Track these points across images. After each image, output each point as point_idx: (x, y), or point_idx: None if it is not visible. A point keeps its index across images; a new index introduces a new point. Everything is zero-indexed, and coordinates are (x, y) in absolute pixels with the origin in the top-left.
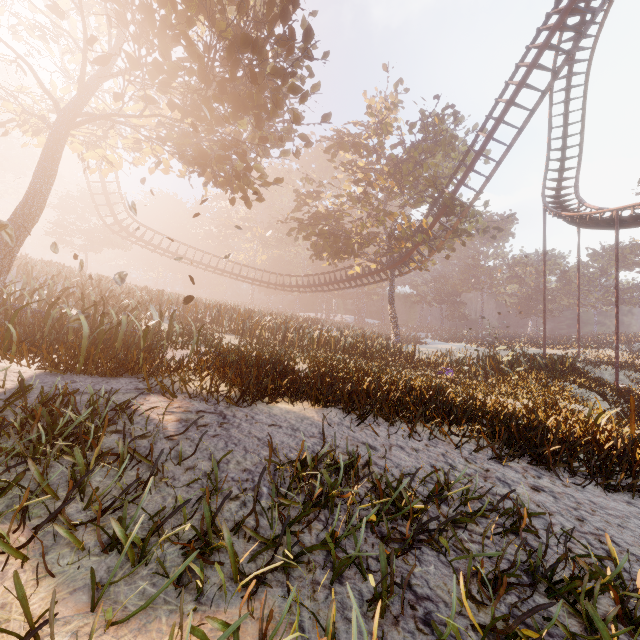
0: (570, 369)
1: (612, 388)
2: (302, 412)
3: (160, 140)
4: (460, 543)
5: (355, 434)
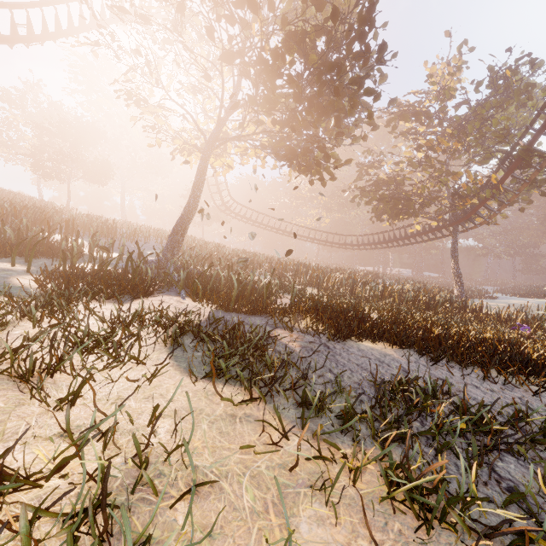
0: None
1: None
2: (383, 350)
3: (263, 146)
4: (538, 456)
5: (431, 371)
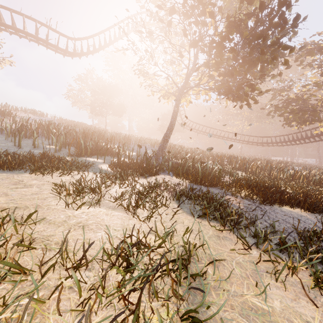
0: None
1: None
2: (299, 213)
3: (211, 89)
4: None
5: None
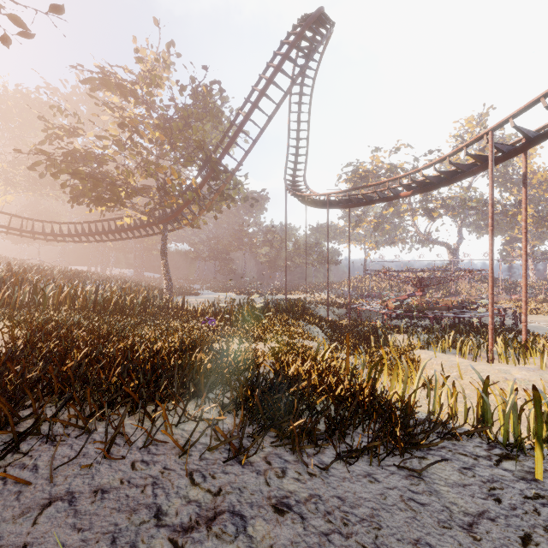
0: (302, 310)
1: (326, 322)
2: None
3: None
4: None
5: None
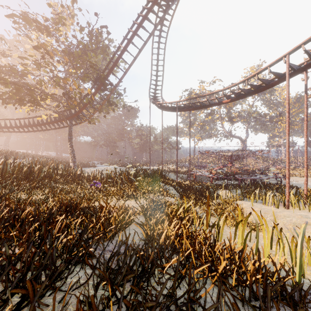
0: (161, 175)
1: (176, 183)
2: None
3: None
4: None
5: None
